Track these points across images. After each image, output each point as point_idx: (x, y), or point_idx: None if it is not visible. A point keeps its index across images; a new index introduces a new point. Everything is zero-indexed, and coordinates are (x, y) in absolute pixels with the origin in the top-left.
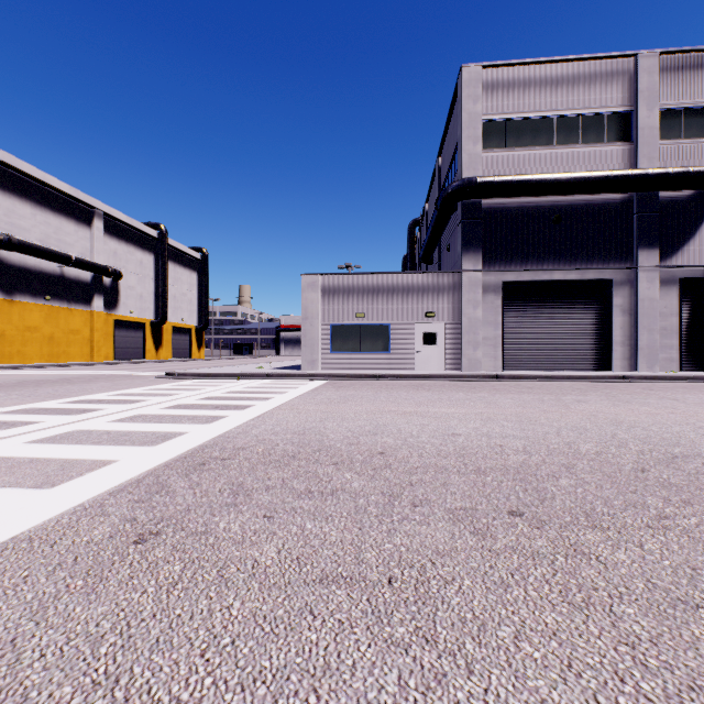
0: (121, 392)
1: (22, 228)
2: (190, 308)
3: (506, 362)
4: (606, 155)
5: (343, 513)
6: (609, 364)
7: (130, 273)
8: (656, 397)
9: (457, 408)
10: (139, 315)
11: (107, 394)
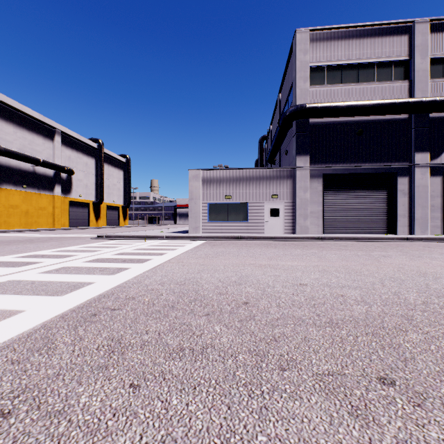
0: (62, 249)
1: (7, 141)
2: (119, 193)
3: (325, 228)
4: (393, 89)
5: (211, 380)
6: (395, 230)
7: (79, 171)
8: (437, 253)
9: (298, 262)
10: (85, 198)
11: (51, 250)
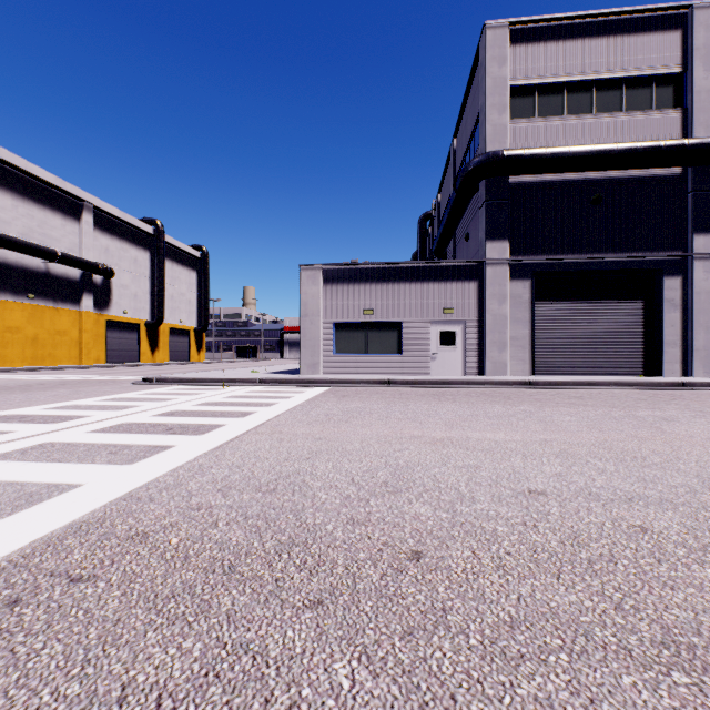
0: (68, 403)
1: (2, 220)
2: (189, 309)
3: (536, 365)
4: (655, 124)
5: None
6: (659, 368)
7: (123, 271)
8: None
9: (506, 432)
10: (133, 315)
11: (46, 406)
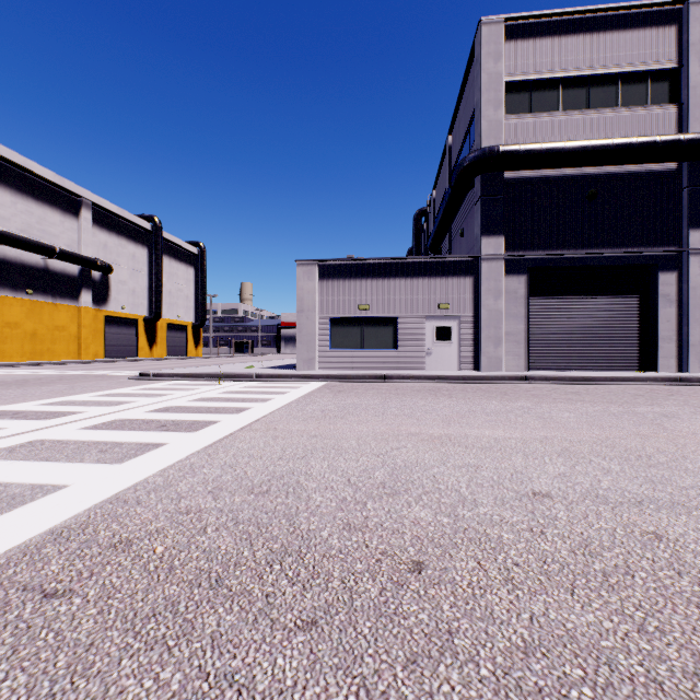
0: (63, 398)
1: (1, 216)
2: (187, 304)
3: (532, 361)
4: (650, 120)
5: None
6: (654, 363)
7: (121, 267)
8: None
9: (504, 429)
10: (131, 311)
11: (40, 402)
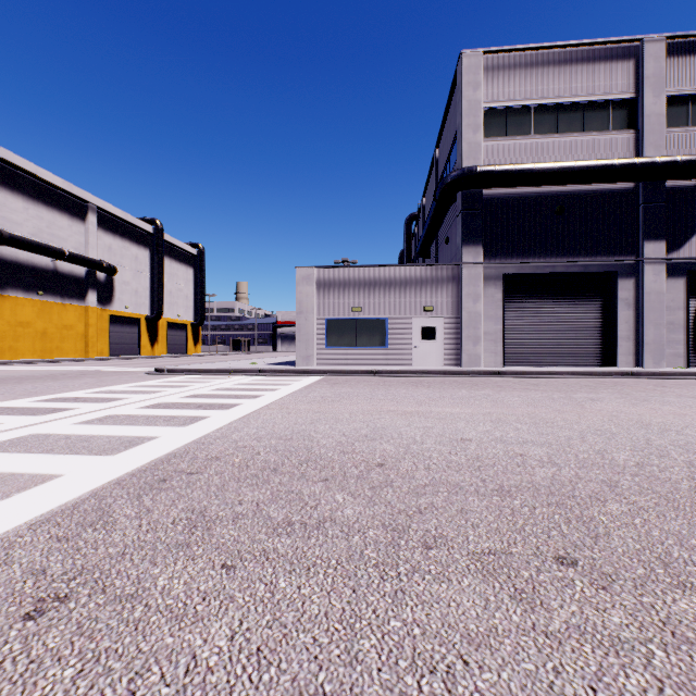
0: (103, 389)
1: (14, 222)
2: (186, 304)
3: (507, 357)
4: (611, 144)
5: (331, 559)
6: (614, 360)
7: (125, 268)
8: (673, 395)
9: (461, 407)
10: (134, 310)
11: (87, 391)
